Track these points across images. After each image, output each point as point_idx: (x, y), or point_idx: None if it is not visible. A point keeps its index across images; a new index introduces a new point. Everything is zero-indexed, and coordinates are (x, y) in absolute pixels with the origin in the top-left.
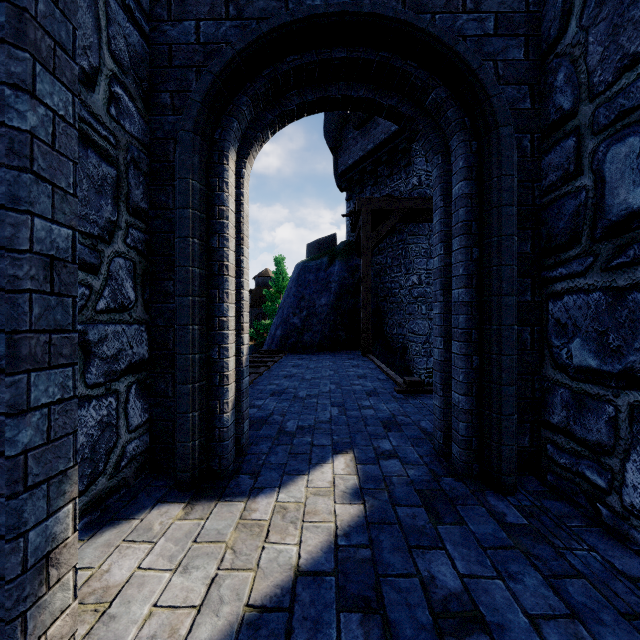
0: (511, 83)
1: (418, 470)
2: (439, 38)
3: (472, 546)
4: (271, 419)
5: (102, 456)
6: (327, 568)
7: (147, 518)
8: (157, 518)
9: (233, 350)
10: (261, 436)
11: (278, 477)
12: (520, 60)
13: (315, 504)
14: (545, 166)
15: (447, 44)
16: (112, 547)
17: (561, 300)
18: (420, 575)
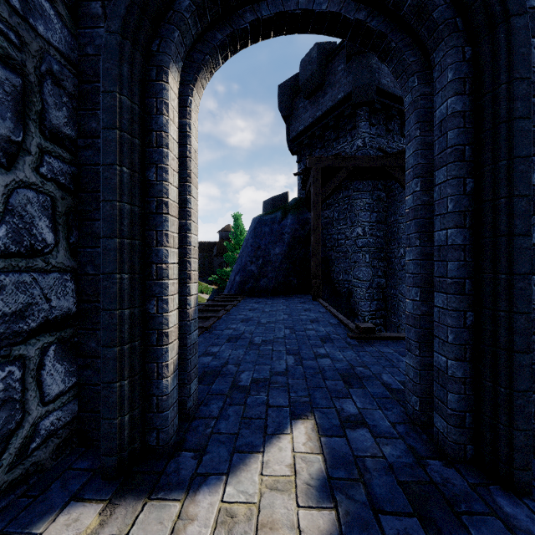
0: None
1: (394, 447)
2: None
3: None
4: (225, 370)
5: None
6: None
7: (47, 532)
8: (60, 532)
9: (176, 302)
10: (213, 392)
11: (227, 456)
12: None
13: (272, 508)
14: None
15: None
16: None
17: None
18: None
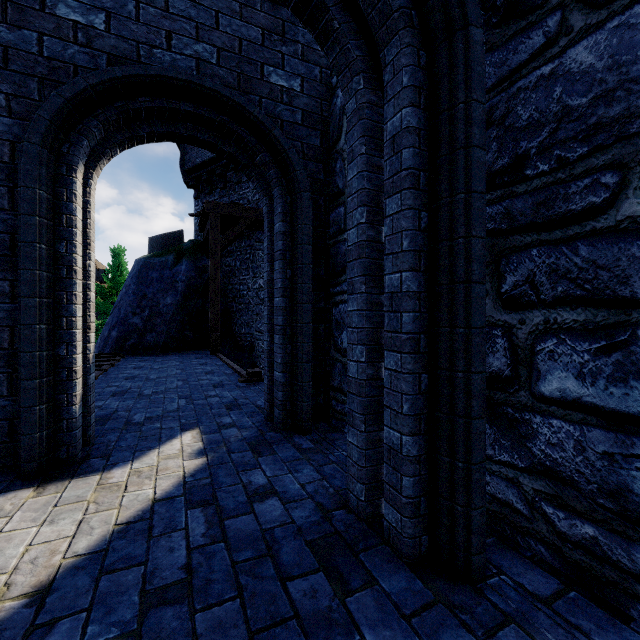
0: (312, 160)
1: (250, 431)
2: (263, 122)
3: (278, 463)
4: (116, 415)
5: None
6: (178, 494)
7: None
8: (6, 502)
9: (81, 348)
10: (107, 429)
11: (130, 454)
12: (317, 146)
13: (166, 464)
14: (331, 220)
15: (268, 128)
16: None
17: (338, 307)
18: (243, 483)
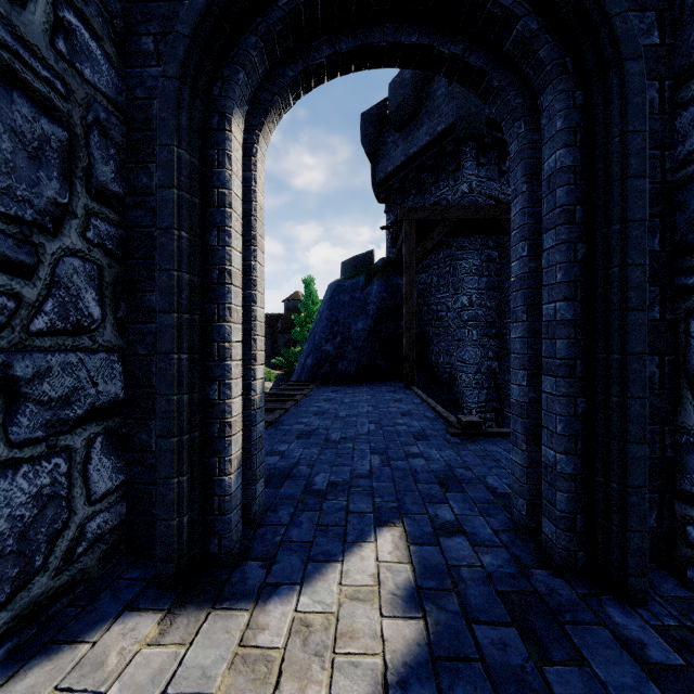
0: (631, 9)
1: (495, 556)
2: None
3: None
4: (296, 471)
5: (41, 545)
6: None
7: (102, 641)
8: (117, 641)
9: (240, 387)
10: (281, 497)
11: (300, 565)
12: None
13: (352, 617)
14: (683, 125)
15: None
16: None
17: None
18: None
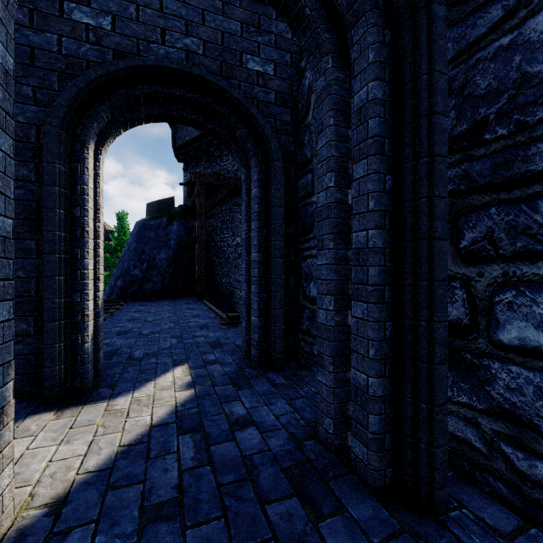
0: (284, 134)
1: (231, 367)
2: (242, 102)
3: (255, 396)
4: (120, 351)
5: None
6: (171, 421)
7: (22, 425)
8: (32, 423)
9: (92, 295)
10: (113, 363)
11: (132, 385)
12: (288, 122)
13: (161, 394)
14: (300, 185)
15: (246, 107)
16: None
17: (306, 261)
18: (225, 413)
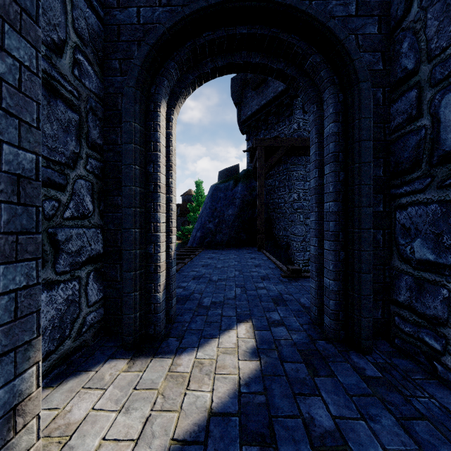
0: (368, 51)
1: (299, 335)
2: (315, 17)
3: (341, 394)
4: (192, 296)
5: (68, 324)
6: (233, 410)
7: (100, 370)
8: (108, 370)
9: (164, 247)
10: (185, 309)
11: (197, 340)
12: (375, 34)
13: (224, 360)
14: (393, 111)
15: (321, 21)
16: (74, 392)
17: (406, 210)
18: (302, 416)
